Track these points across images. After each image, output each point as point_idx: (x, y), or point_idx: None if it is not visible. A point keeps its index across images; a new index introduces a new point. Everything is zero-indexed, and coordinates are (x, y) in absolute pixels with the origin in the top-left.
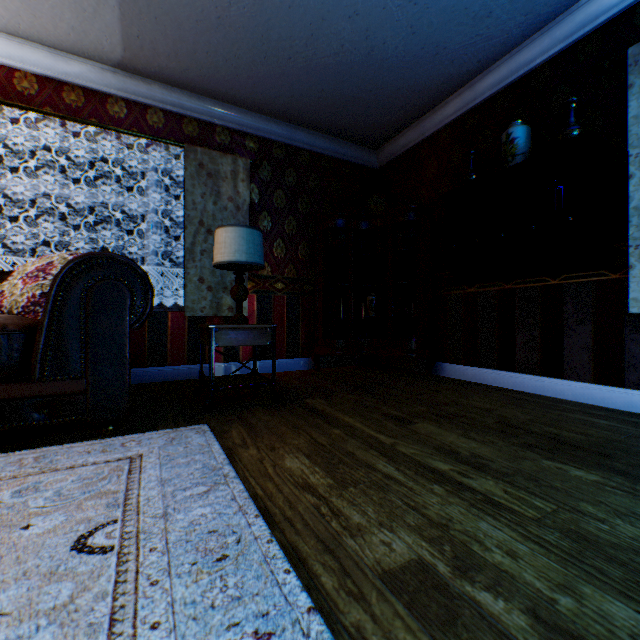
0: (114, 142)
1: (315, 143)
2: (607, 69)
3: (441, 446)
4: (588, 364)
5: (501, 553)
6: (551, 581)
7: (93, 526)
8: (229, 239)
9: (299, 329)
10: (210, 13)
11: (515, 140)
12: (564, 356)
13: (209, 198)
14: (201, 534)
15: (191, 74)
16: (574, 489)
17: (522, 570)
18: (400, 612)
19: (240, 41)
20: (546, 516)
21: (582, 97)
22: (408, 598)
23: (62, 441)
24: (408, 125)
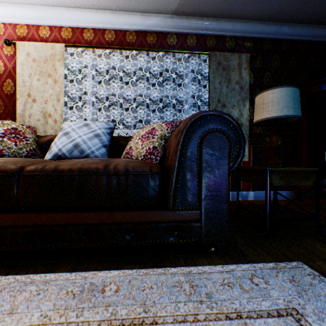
0: (170, 60)
1: (294, 33)
2: None
3: None
4: None
5: None
6: None
7: None
8: (276, 98)
9: None
10: None
11: None
12: None
13: (223, 84)
14: None
15: (217, 2)
16: None
17: None
18: None
19: None
20: None
21: None
22: None
23: (181, 254)
24: None
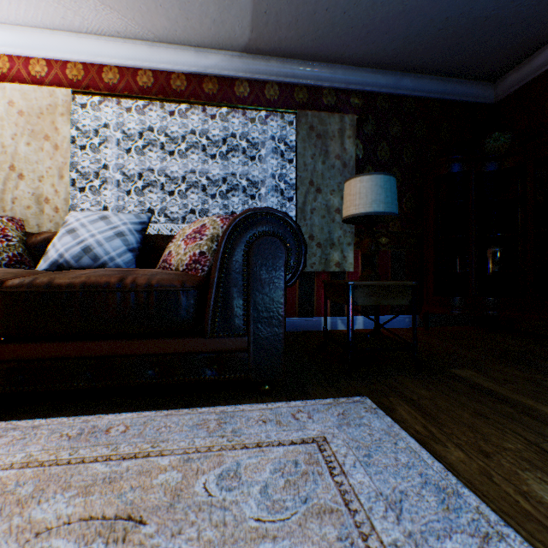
0: (239, 119)
1: (421, 87)
2: None
3: None
4: None
5: None
6: None
7: None
8: (364, 189)
9: None
10: None
11: None
12: None
13: (318, 158)
14: None
15: (306, 40)
16: None
17: None
18: None
19: None
20: None
21: None
22: None
23: (226, 396)
24: None
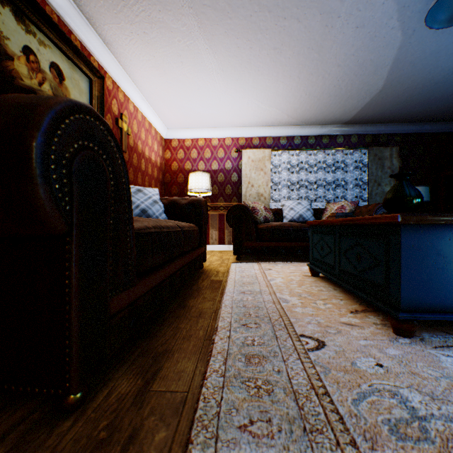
0: (338, 153)
1: (435, 128)
2: None
3: None
4: None
5: None
6: None
7: None
8: None
9: None
10: (401, 100)
11: None
12: None
13: (378, 169)
14: None
15: (376, 118)
16: None
17: None
18: None
19: (411, 104)
20: None
21: None
22: None
23: None
24: None
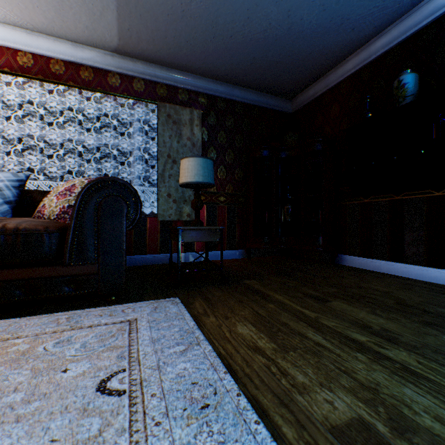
0: (112, 103)
1: (247, 97)
2: None
3: (355, 321)
4: None
5: (430, 418)
6: None
7: (109, 373)
8: (190, 166)
9: (235, 229)
10: (177, 8)
11: (405, 85)
12: None
13: (174, 138)
14: (186, 384)
15: (162, 53)
16: None
17: None
18: None
19: (197, 27)
20: None
21: None
22: None
23: (82, 306)
24: (316, 80)
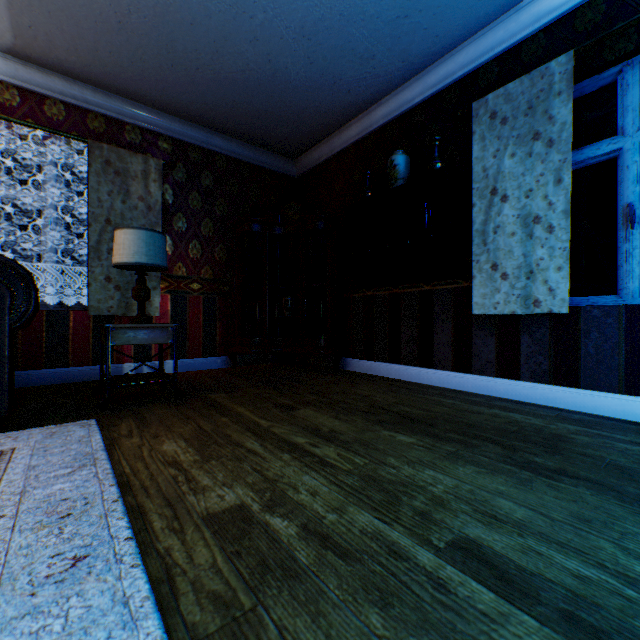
0: (4, 131)
1: (233, 149)
2: (460, 117)
3: (309, 426)
4: (450, 356)
5: (307, 494)
6: (331, 506)
7: None
8: (128, 241)
9: (216, 328)
10: (110, 17)
11: (397, 166)
12: (434, 350)
13: (117, 196)
14: (54, 502)
15: (95, 70)
16: (391, 449)
17: (315, 502)
18: (206, 536)
19: (145, 47)
20: (357, 468)
21: (446, 136)
22: (218, 527)
23: None
24: (320, 141)
